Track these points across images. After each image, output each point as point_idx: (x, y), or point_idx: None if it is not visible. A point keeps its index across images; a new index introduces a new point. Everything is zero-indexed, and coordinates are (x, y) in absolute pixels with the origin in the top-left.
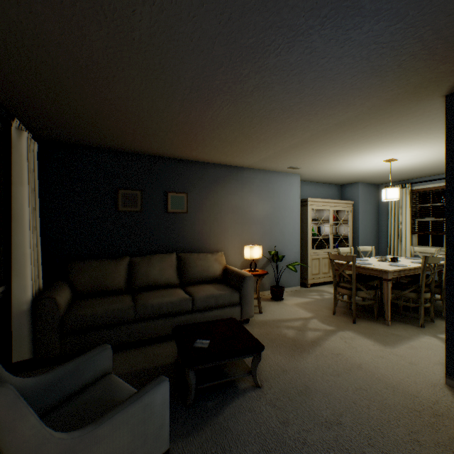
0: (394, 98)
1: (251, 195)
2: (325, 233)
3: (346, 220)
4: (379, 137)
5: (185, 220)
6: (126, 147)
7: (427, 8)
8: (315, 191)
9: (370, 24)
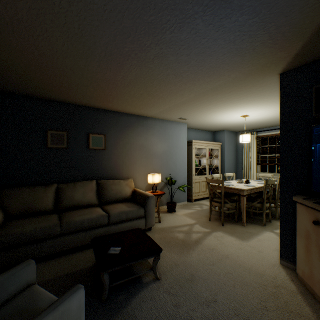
0: (249, 73)
1: (153, 137)
2: (204, 164)
3: (217, 156)
4: (238, 99)
5: (103, 155)
6: (54, 96)
7: (273, 9)
8: (197, 136)
9: (236, 16)
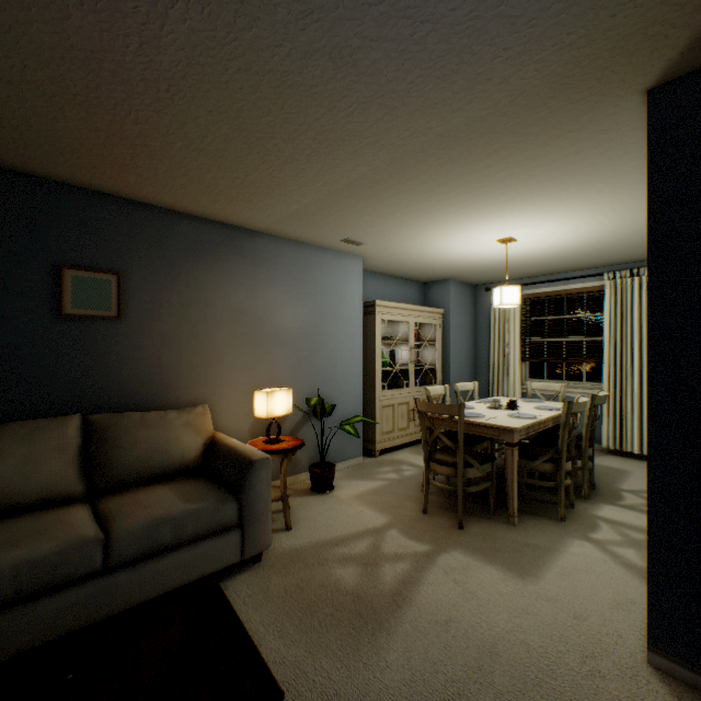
0: (565, 77)
1: (272, 288)
2: (402, 360)
3: (433, 340)
4: (506, 185)
5: (114, 335)
6: None
7: None
8: (386, 291)
9: None
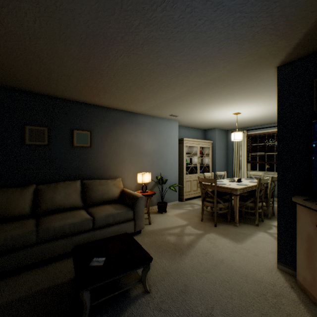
0: (245, 65)
1: (143, 134)
2: (195, 162)
3: (208, 154)
4: (232, 95)
5: (89, 153)
6: (32, 88)
7: None
8: (188, 134)
9: None
